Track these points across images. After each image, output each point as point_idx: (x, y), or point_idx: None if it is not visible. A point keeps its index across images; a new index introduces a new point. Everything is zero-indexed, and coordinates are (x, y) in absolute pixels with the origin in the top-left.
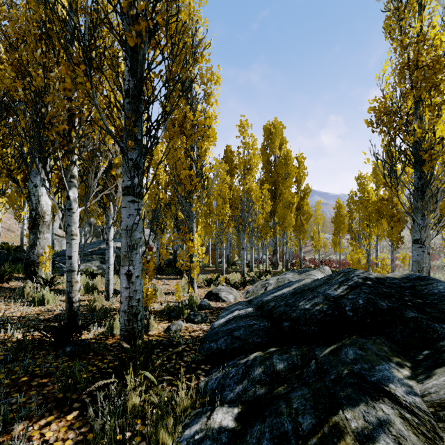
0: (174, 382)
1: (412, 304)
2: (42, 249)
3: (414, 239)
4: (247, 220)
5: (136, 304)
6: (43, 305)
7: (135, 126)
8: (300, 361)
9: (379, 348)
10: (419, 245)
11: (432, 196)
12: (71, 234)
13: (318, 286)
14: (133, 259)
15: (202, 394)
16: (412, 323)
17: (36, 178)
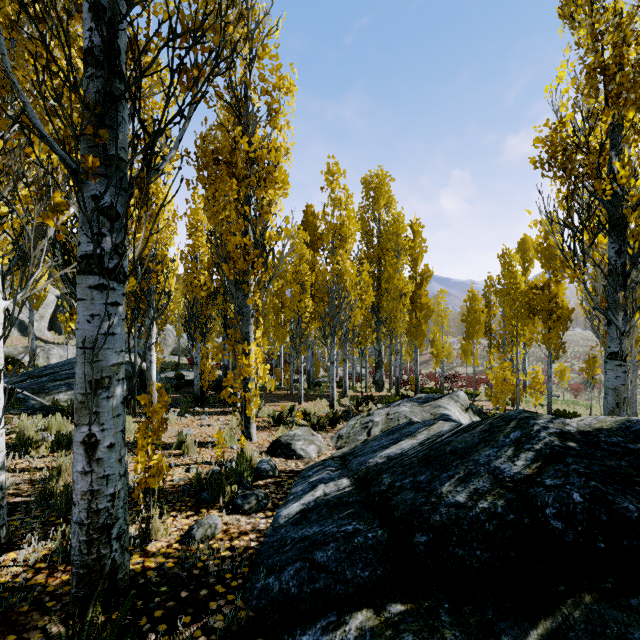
0: None
1: None
2: None
3: (609, 352)
4: (338, 318)
5: (108, 504)
6: None
7: (102, 125)
8: None
9: None
10: (618, 361)
11: None
12: None
13: (472, 445)
14: (99, 410)
15: None
16: None
17: None
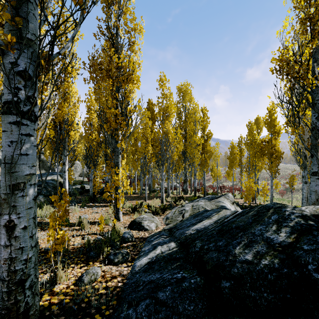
0: None
1: None
2: None
3: (312, 172)
4: (165, 156)
5: (22, 266)
6: None
7: (17, 14)
8: None
9: None
10: (317, 176)
11: None
12: None
13: (248, 223)
14: (16, 204)
15: None
16: None
17: None
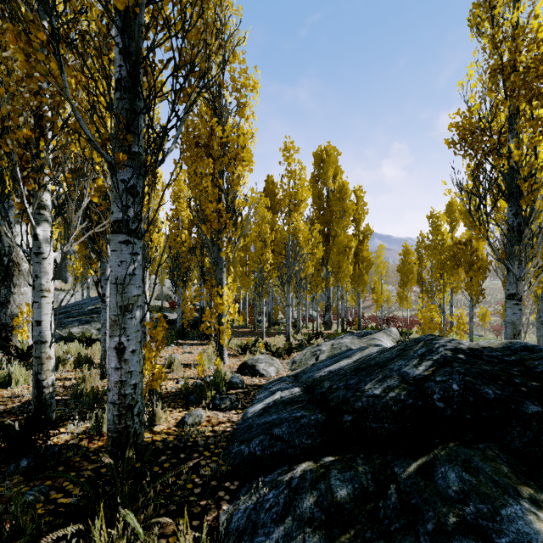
0: (180, 519)
1: (528, 391)
2: (18, 309)
3: (508, 294)
4: (293, 268)
5: (131, 391)
6: (9, 388)
7: (128, 132)
8: (372, 485)
9: (495, 467)
10: (515, 301)
11: (532, 238)
12: (41, 290)
13: (390, 359)
14: (126, 326)
15: (223, 538)
16: (536, 423)
17: (9, 212)
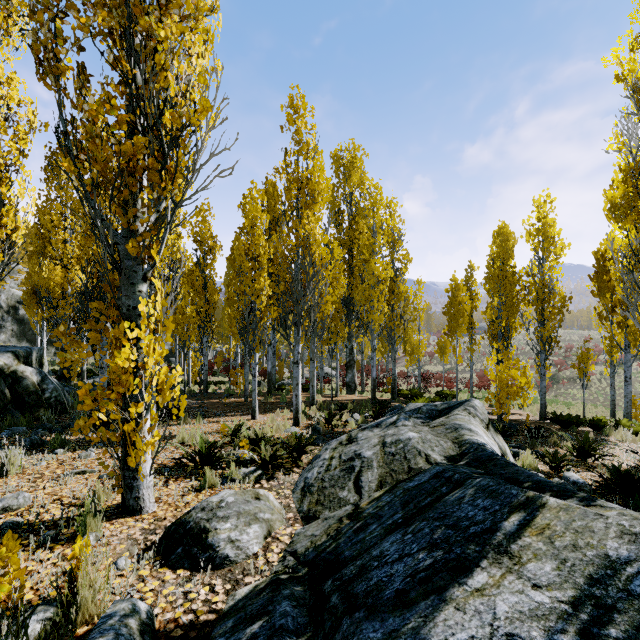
0: None
1: None
2: None
3: None
4: (304, 302)
5: None
6: None
7: None
8: None
9: None
10: None
11: None
12: None
13: None
14: None
15: None
16: None
17: None
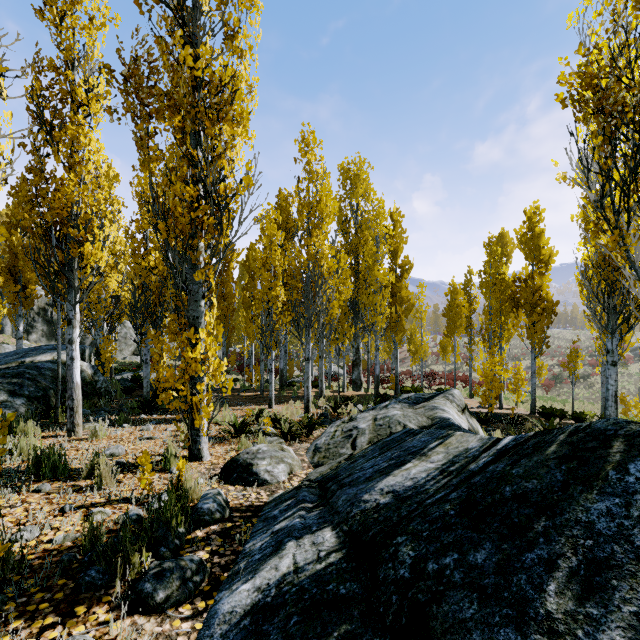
0: None
1: None
2: None
3: None
4: (314, 308)
5: None
6: None
7: None
8: None
9: None
10: None
11: None
12: None
13: (555, 486)
14: None
15: None
16: None
17: None
